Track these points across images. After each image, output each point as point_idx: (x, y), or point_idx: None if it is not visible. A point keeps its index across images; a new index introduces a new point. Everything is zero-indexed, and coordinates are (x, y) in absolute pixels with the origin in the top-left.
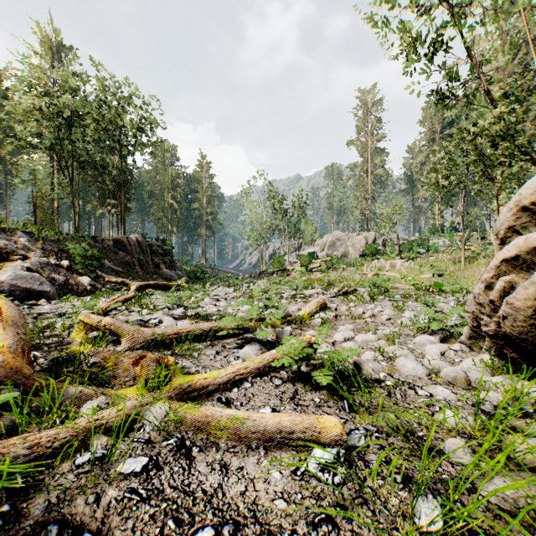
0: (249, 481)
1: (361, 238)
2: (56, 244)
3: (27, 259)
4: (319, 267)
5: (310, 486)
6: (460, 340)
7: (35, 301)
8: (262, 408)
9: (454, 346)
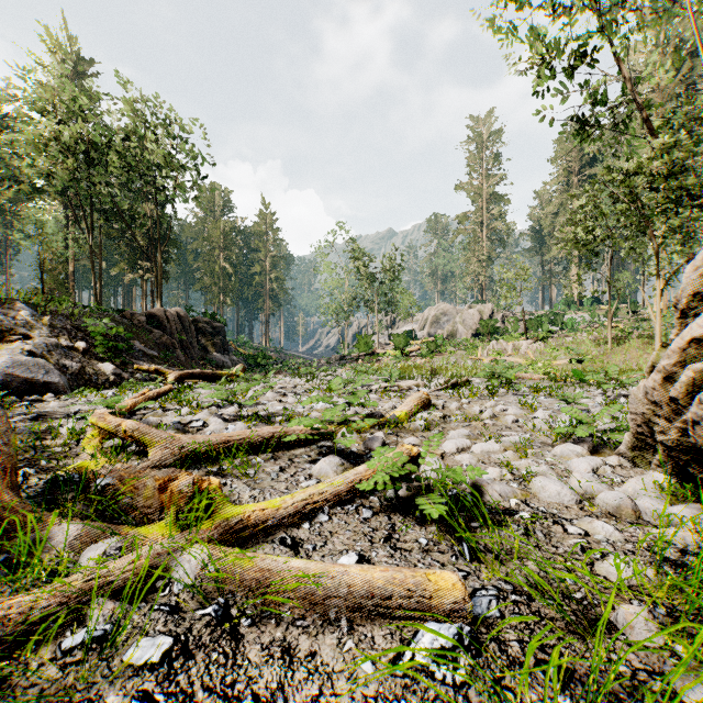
0: (326, 676)
1: (474, 312)
2: (69, 319)
3: (29, 339)
4: (419, 350)
5: (418, 686)
6: (618, 451)
7: (39, 395)
8: (344, 554)
9: (610, 459)
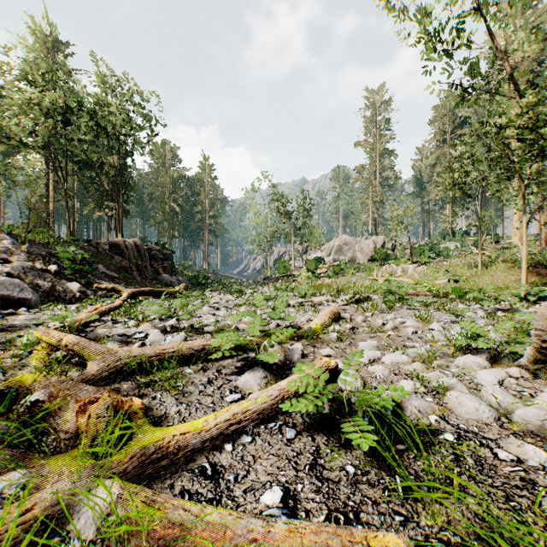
0: None
1: (369, 242)
2: (45, 247)
3: (9, 263)
4: (326, 272)
5: None
6: (518, 363)
7: (15, 309)
8: (268, 487)
9: (510, 371)
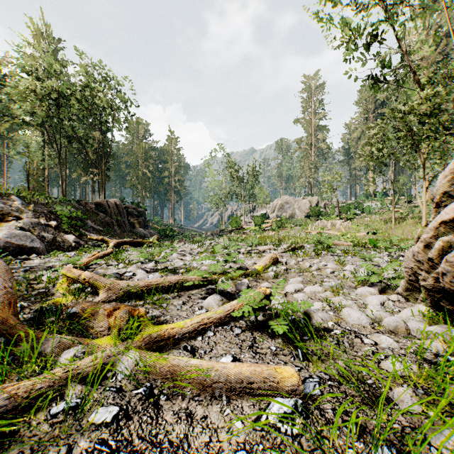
0: (213, 430)
1: (306, 201)
2: (46, 206)
3: (20, 219)
4: (270, 226)
5: (270, 436)
6: (397, 292)
7: (27, 255)
8: (224, 356)
9: (392, 297)
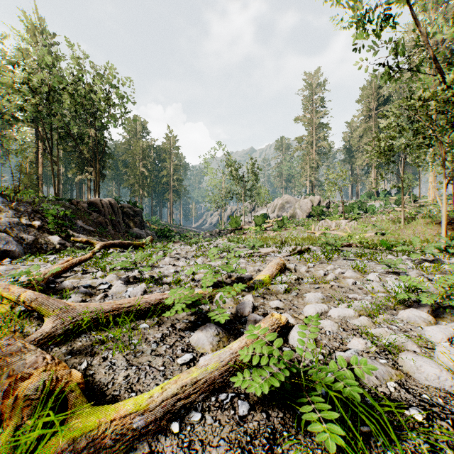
0: None
1: (307, 201)
2: (31, 205)
3: None
4: (271, 226)
5: None
6: None
7: (0, 260)
8: None
9: None
